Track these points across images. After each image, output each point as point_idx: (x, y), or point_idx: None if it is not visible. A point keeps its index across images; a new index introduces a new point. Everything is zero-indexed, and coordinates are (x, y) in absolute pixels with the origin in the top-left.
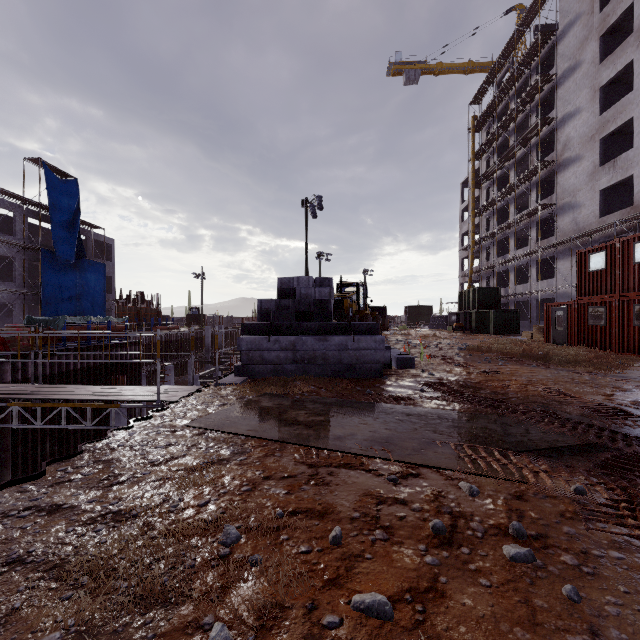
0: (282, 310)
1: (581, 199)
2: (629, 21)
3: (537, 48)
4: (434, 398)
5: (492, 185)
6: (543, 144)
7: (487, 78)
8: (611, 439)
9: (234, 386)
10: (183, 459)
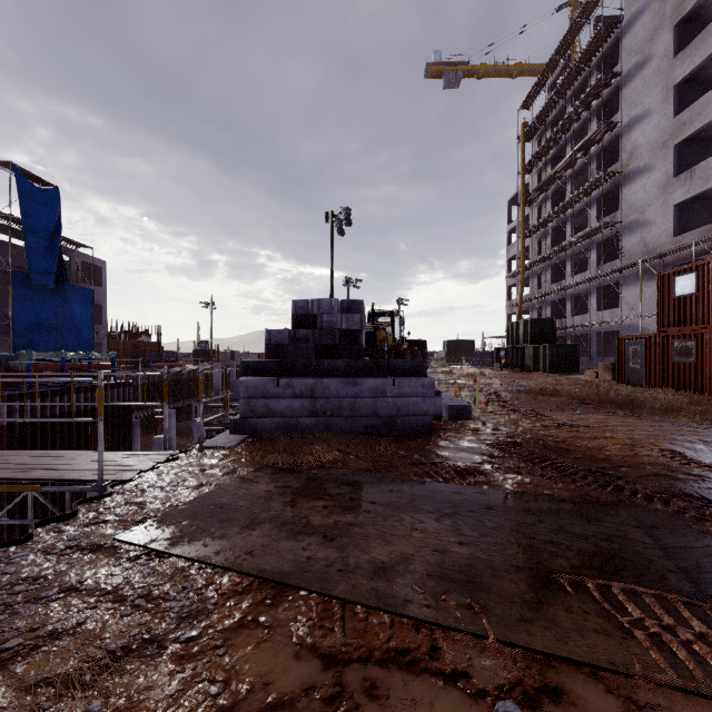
0: (298, 343)
1: (651, 216)
2: (708, 8)
3: (598, 42)
4: (514, 470)
5: (544, 202)
6: (604, 154)
7: (539, 79)
8: None
9: (226, 450)
10: (69, 640)
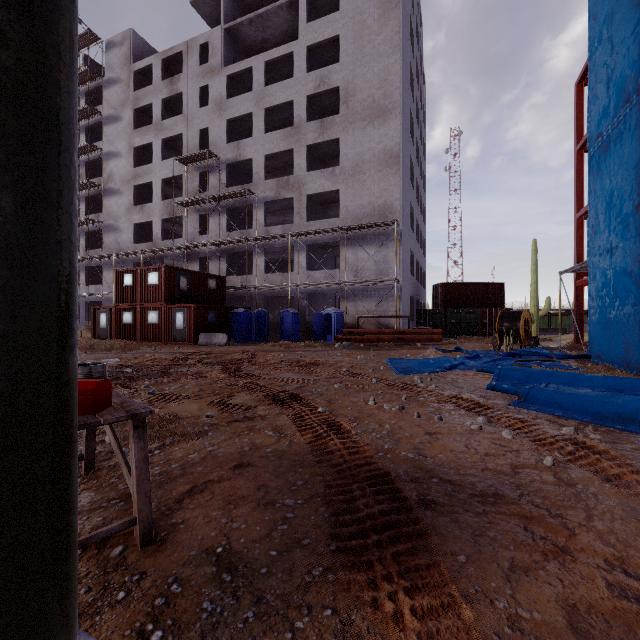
0: None
1: (122, 225)
2: (152, 112)
3: (87, 78)
4: None
5: None
6: (92, 165)
7: None
8: (118, 373)
9: None
10: None
